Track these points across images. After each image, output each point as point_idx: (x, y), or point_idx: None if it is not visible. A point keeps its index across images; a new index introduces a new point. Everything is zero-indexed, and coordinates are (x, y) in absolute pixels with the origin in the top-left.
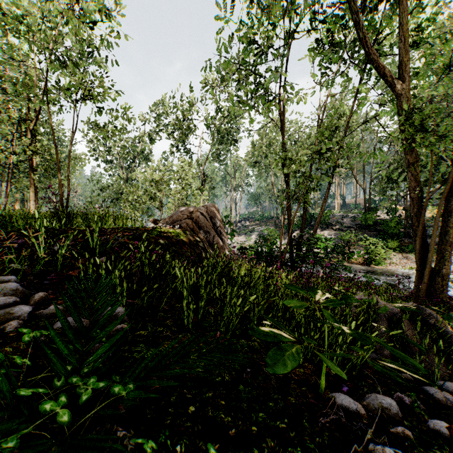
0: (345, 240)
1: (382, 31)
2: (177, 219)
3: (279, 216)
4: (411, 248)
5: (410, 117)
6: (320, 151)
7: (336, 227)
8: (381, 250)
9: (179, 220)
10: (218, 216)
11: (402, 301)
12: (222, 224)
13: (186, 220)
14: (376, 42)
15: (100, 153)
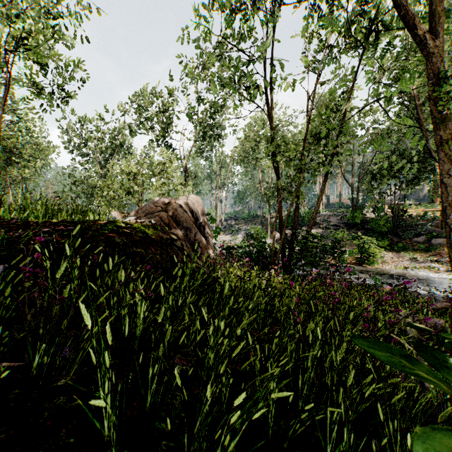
0: (336, 238)
1: (382, 10)
2: (148, 212)
3: (265, 215)
4: (401, 247)
5: (444, 81)
6: (321, 135)
7: (323, 226)
8: (373, 249)
9: (151, 213)
10: (201, 210)
11: (446, 318)
12: (206, 219)
13: (160, 213)
14: (377, 21)
15: (74, 146)
